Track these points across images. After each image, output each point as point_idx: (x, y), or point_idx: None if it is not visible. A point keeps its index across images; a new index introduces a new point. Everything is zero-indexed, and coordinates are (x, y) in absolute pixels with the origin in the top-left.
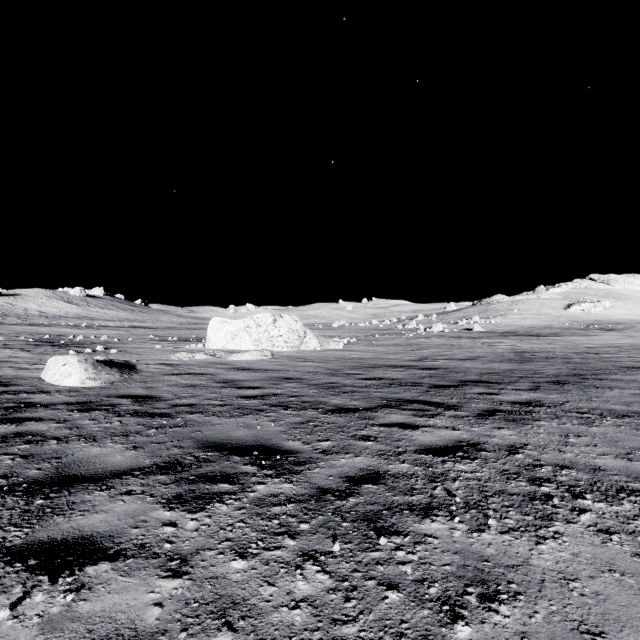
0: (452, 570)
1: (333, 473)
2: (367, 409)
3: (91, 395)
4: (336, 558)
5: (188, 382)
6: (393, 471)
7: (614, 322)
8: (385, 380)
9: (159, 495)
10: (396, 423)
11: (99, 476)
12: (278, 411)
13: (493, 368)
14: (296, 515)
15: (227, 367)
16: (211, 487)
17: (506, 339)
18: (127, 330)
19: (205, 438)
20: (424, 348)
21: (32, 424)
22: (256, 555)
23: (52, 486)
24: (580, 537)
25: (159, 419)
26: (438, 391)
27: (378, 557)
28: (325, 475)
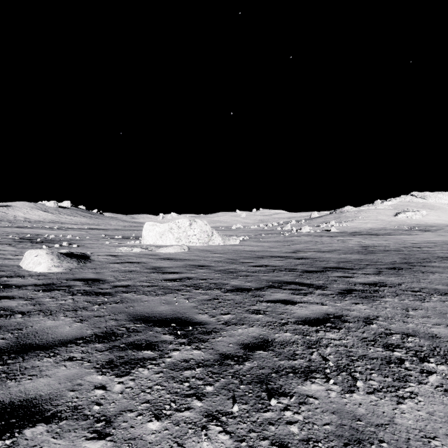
0: (332, 429)
1: (232, 341)
2: (257, 289)
3: (54, 278)
4: (235, 418)
5: (127, 268)
6: (279, 339)
7: (429, 225)
8: (270, 267)
9: (95, 361)
10: (279, 300)
11: (49, 344)
12: (191, 291)
13: (346, 258)
14: (203, 378)
15: (156, 257)
16: (137, 353)
17: (354, 237)
18: (86, 231)
19: (135, 312)
20: (297, 244)
21: (6, 301)
22: (169, 416)
23: (10, 353)
24: (432, 397)
25: (102, 297)
26: (308, 275)
27: (270, 417)
28: (226, 343)
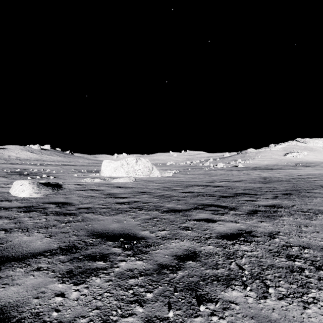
0: None
1: (168, 253)
2: (186, 210)
3: (34, 202)
4: None
5: (89, 194)
6: (204, 251)
7: (309, 162)
8: (195, 193)
9: (57, 271)
10: (203, 219)
11: (23, 256)
12: (136, 211)
13: (251, 186)
14: (144, 286)
15: (111, 186)
16: (92, 264)
17: (255, 171)
18: (61, 166)
19: (93, 229)
20: (214, 176)
21: None
22: (115, 322)
23: None
24: None
25: (68, 217)
26: (224, 199)
27: (199, 322)
28: (163, 254)
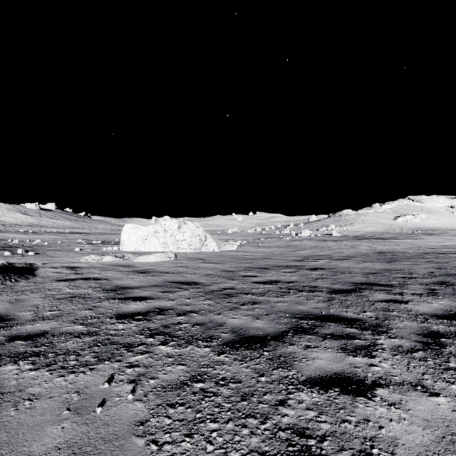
0: None
1: None
2: (277, 338)
3: None
4: None
5: (72, 291)
6: None
7: (430, 229)
8: (281, 284)
9: None
10: (330, 376)
11: None
12: (154, 348)
13: (369, 268)
14: None
15: (128, 270)
16: None
17: (361, 241)
18: (64, 235)
19: None
20: (301, 249)
21: None
22: None
23: None
24: None
25: None
26: (342, 298)
27: None
28: None
